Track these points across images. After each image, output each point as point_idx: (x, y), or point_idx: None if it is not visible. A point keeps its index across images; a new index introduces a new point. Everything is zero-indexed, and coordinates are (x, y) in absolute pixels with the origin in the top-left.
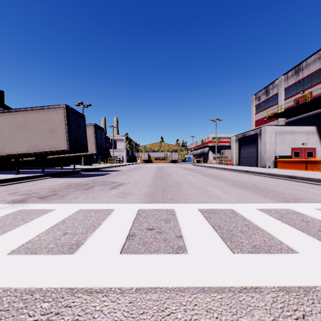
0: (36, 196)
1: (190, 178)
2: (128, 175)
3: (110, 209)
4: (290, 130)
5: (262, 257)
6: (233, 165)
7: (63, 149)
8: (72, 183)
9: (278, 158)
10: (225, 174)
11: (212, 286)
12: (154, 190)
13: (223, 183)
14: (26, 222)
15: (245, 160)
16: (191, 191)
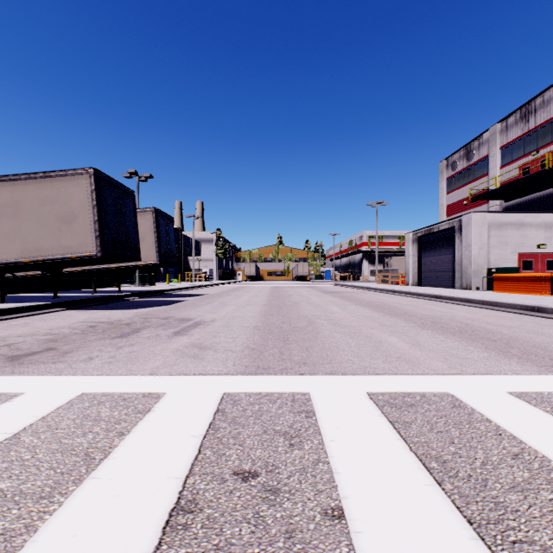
0: (6, 353)
1: (334, 311)
2: (215, 305)
3: (154, 395)
4: (516, 220)
5: None
6: (408, 284)
7: (89, 254)
8: (101, 322)
9: (494, 273)
10: (400, 303)
11: None
12: (264, 338)
13: (402, 321)
14: None
15: (430, 275)
16: (342, 342)
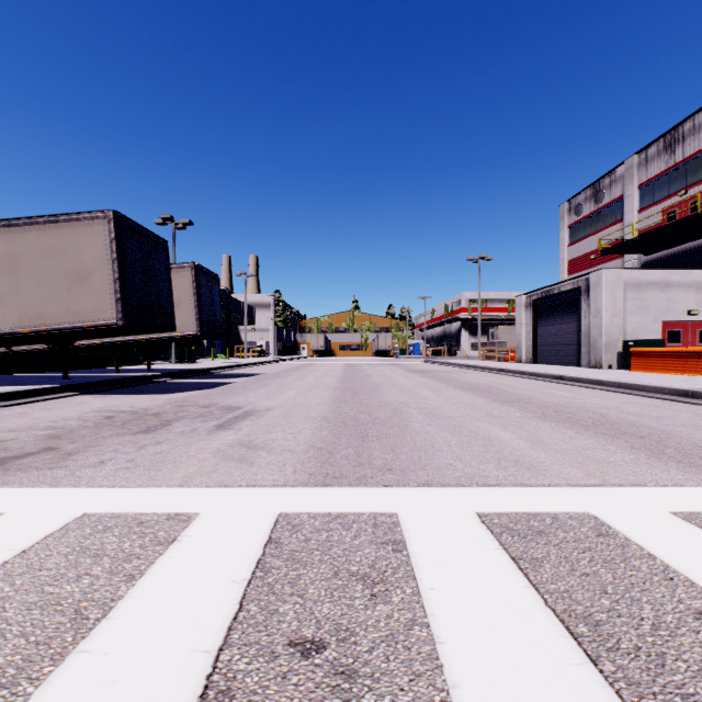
0: None
1: (427, 397)
2: (272, 388)
3: (182, 517)
4: (659, 279)
5: None
6: (520, 362)
7: (107, 322)
8: (121, 412)
9: (632, 346)
10: (511, 385)
11: None
12: (335, 433)
13: (516, 410)
14: None
15: (548, 350)
16: (439, 439)
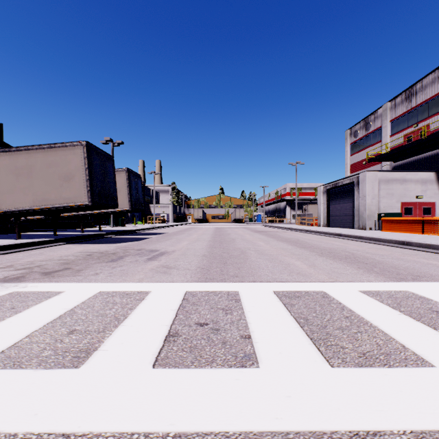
0: (40, 271)
1: (261, 245)
2: (173, 240)
3: (144, 292)
4: (400, 177)
5: (377, 373)
6: (320, 226)
7: (82, 203)
8: (94, 252)
9: (383, 217)
10: (310, 239)
11: (301, 431)
12: (210, 262)
13: (307, 251)
14: (16, 313)
15: (336, 219)
16: (263, 264)
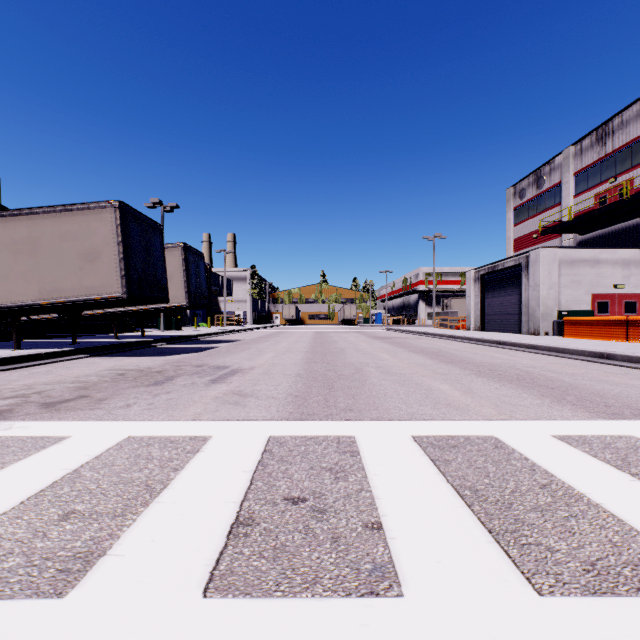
0: (39, 401)
1: (384, 358)
2: (252, 352)
3: (201, 438)
4: (590, 257)
5: (629, 610)
6: (470, 329)
7: (113, 295)
8: (130, 370)
9: (565, 316)
10: (458, 349)
11: None
12: (308, 386)
13: (457, 369)
14: None
15: (494, 319)
16: (391, 389)
